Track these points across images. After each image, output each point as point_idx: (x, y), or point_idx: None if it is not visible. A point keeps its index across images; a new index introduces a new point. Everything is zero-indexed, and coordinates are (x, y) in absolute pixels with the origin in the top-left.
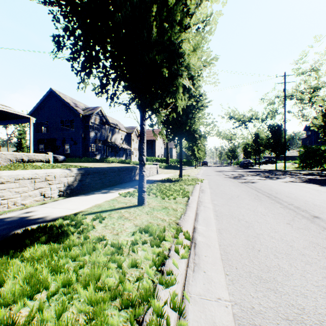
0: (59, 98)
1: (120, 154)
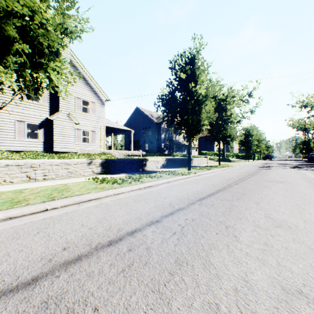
0: (142, 112)
1: (182, 149)
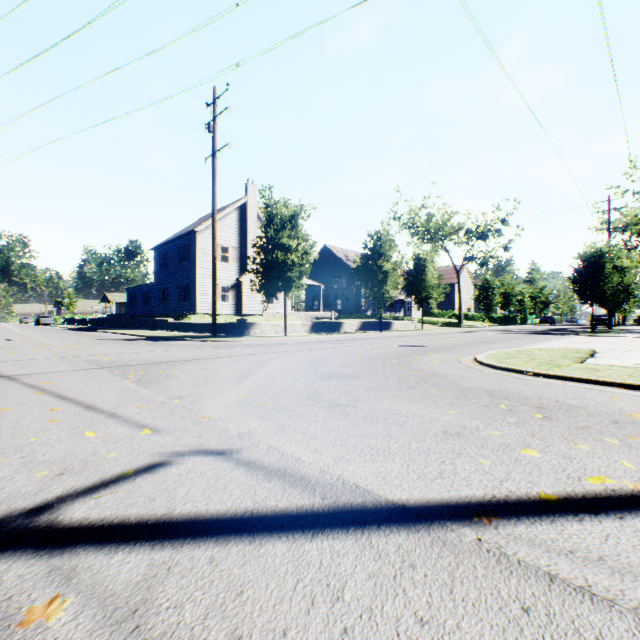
0: (332, 254)
1: (397, 308)
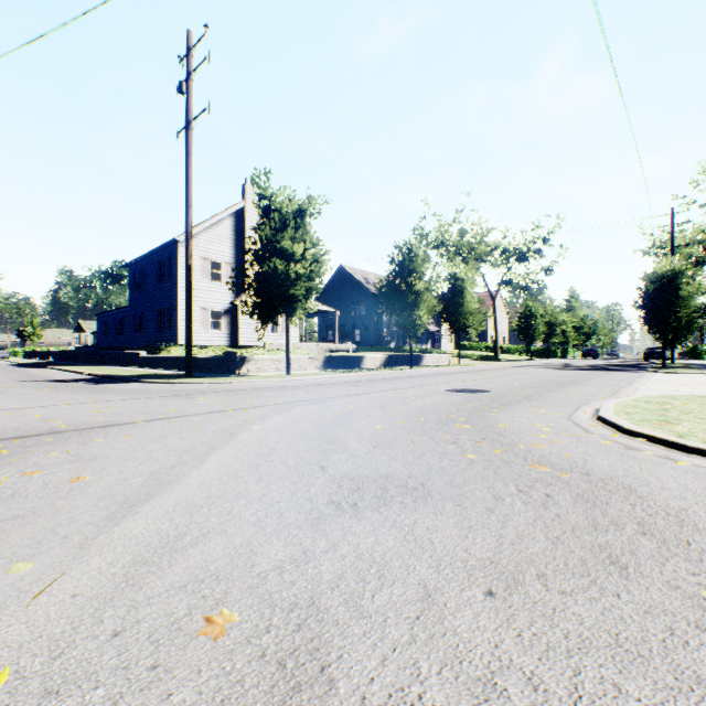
0: (349, 275)
1: (423, 339)
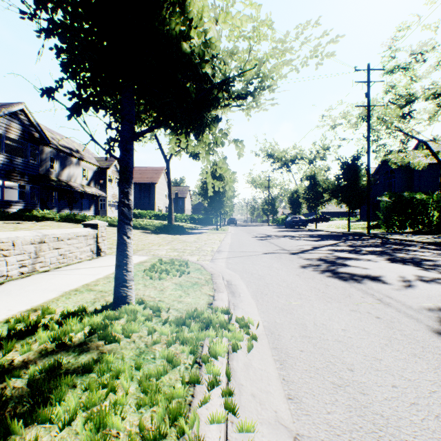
0: None
1: (84, 204)
